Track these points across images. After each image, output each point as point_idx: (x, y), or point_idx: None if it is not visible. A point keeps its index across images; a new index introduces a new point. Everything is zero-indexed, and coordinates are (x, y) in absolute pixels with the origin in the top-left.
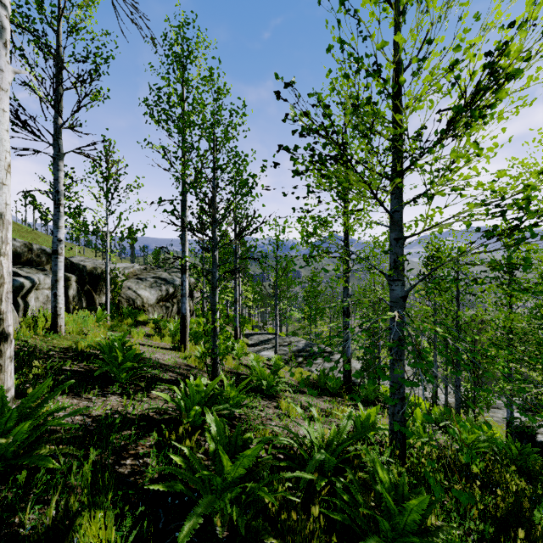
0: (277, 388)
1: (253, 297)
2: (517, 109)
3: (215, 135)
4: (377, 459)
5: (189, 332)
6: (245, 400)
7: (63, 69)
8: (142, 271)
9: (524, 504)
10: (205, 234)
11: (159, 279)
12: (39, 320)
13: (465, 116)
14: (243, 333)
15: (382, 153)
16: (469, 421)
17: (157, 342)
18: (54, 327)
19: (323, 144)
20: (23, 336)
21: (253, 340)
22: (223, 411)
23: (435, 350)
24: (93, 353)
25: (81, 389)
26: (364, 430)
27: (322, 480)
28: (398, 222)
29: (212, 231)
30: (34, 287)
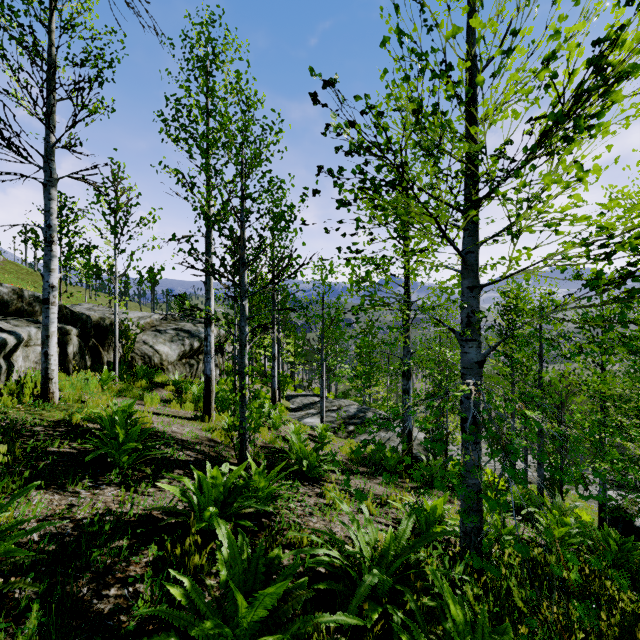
0: (322, 468)
1: (295, 351)
2: (628, 121)
3: (243, 156)
4: (448, 588)
5: (216, 396)
6: (278, 491)
7: (54, 73)
8: (162, 322)
9: (638, 634)
10: (230, 280)
11: (181, 331)
12: (26, 385)
13: (561, 129)
14: (284, 395)
15: (453, 177)
16: (556, 507)
17: (176, 410)
18: (45, 393)
19: (377, 166)
20: (3, 406)
21: (295, 404)
22: (248, 509)
23: (513, 416)
24: (90, 428)
25: (67, 479)
26: (429, 535)
27: (374, 611)
28: (472, 266)
29: (239, 275)
30: (20, 344)
